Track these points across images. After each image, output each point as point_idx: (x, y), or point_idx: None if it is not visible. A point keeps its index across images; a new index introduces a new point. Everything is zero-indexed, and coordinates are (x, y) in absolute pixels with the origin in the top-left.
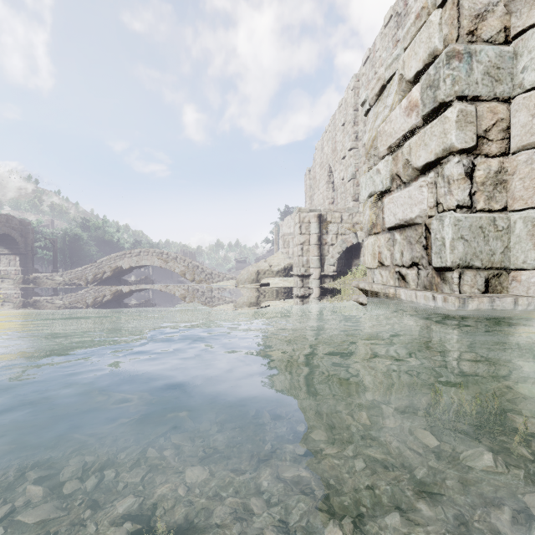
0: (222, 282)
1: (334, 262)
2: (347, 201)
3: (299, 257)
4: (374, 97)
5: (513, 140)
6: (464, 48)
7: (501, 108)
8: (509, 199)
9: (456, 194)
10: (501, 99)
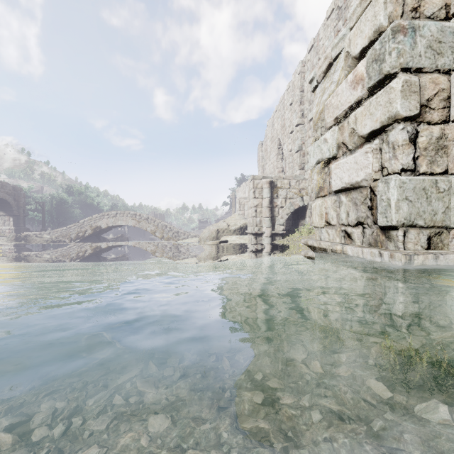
0: (187, 239)
1: (283, 222)
2: (294, 170)
3: (253, 218)
4: (322, 74)
5: (453, 109)
6: (408, 23)
7: (443, 79)
8: (450, 163)
9: (400, 158)
10: (443, 70)
